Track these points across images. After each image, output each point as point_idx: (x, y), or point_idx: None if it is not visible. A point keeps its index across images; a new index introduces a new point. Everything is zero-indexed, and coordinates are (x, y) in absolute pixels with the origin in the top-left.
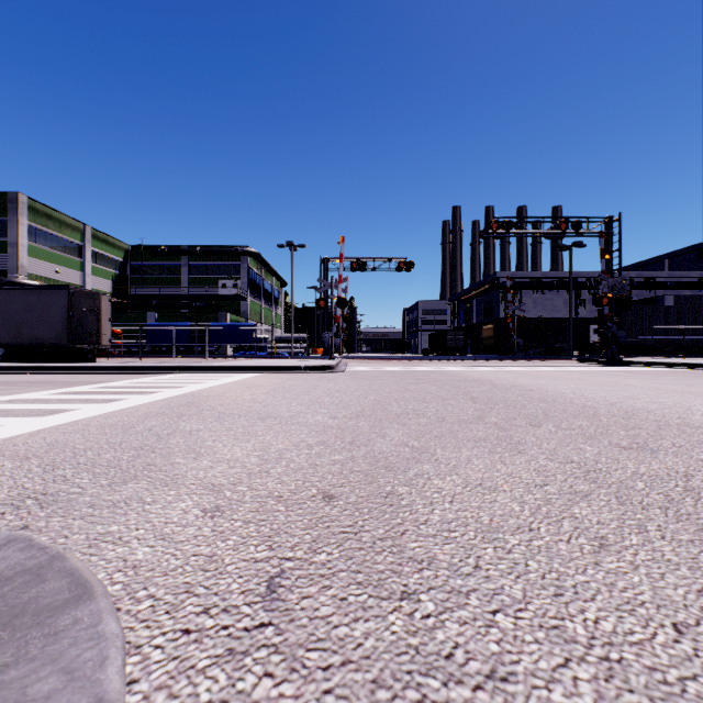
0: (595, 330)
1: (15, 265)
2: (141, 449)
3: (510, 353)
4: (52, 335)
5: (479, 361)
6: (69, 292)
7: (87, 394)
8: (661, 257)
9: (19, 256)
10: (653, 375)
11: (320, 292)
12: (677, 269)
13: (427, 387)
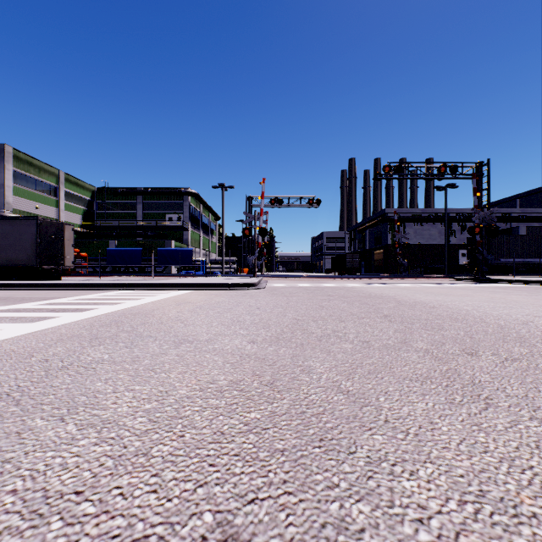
0: (463, 254)
1: (2, 202)
2: (5, 398)
3: (396, 272)
4: (23, 258)
5: (374, 279)
6: (38, 222)
7: (24, 312)
8: (514, 197)
9: (5, 195)
10: (527, 291)
11: (245, 223)
12: (526, 206)
13: (339, 303)
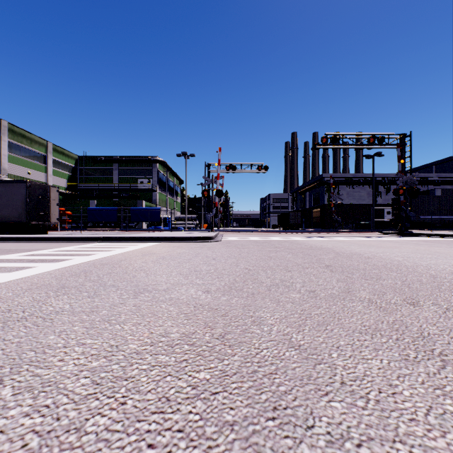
0: (388, 212)
1: None
2: None
3: (331, 227)
4: (14, 215)
5: (313, 233)
6: (27, 185)
7: (6, 262)
8: (431, 164)
9: (2, 162)
10: (446, 243)
11: (204, 186)
12: (441, 172)
13: (285, 254)
